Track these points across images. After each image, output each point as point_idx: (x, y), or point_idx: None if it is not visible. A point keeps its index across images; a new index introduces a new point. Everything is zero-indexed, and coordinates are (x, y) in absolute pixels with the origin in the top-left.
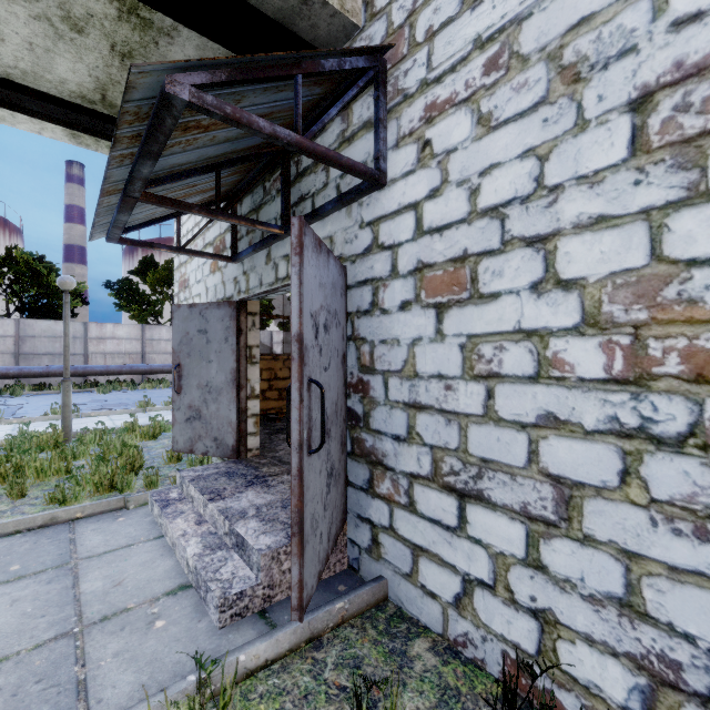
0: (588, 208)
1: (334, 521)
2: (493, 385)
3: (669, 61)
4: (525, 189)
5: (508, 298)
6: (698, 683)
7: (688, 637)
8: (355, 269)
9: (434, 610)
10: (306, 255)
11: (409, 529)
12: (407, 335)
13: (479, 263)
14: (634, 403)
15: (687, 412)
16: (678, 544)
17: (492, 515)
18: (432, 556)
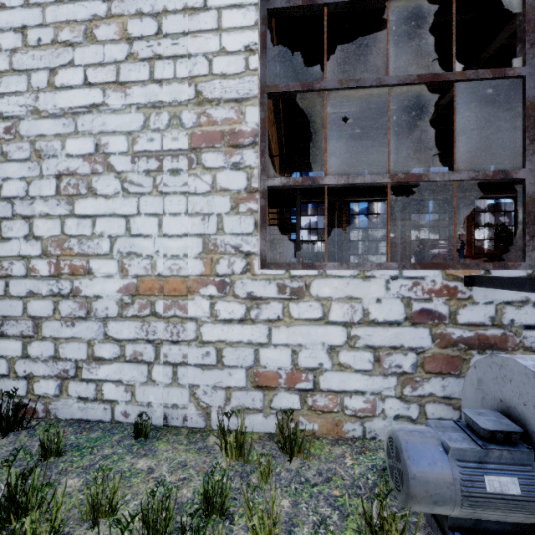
0: (44, 209)
1: None
2: (9, 280)
3: (66, 166)
4: (22, 194)
5: (15, 241)
6: (72, 373)
7: (70, 359)
8: None
9: None
10: None
11: None
12: None
13: (2, 222)
14: (57, 284)
15: (70, 285)
16: (68, 330)
17: (8, 341)
18: None
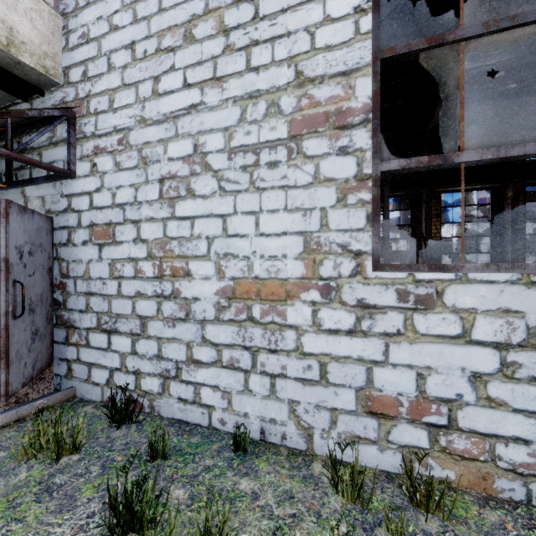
0: (149, 213)
1: (39, 361)
2: (121, 281)
3: (168, 170)
4: (131, 200)
5: (126, 244)
6: (173, 373)
7: (171, 360)
8: (58, 219)
9: (98, 391)
10: (12, 217)
11: (87, 356)
12: (86, 258)
13: (116, 227)
14: (160, 285)
15: (171, 286)
16: (169, 330)
17: (120, 337)
18: (97, 365)
